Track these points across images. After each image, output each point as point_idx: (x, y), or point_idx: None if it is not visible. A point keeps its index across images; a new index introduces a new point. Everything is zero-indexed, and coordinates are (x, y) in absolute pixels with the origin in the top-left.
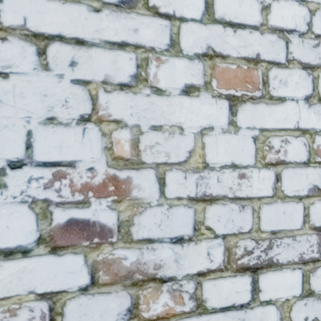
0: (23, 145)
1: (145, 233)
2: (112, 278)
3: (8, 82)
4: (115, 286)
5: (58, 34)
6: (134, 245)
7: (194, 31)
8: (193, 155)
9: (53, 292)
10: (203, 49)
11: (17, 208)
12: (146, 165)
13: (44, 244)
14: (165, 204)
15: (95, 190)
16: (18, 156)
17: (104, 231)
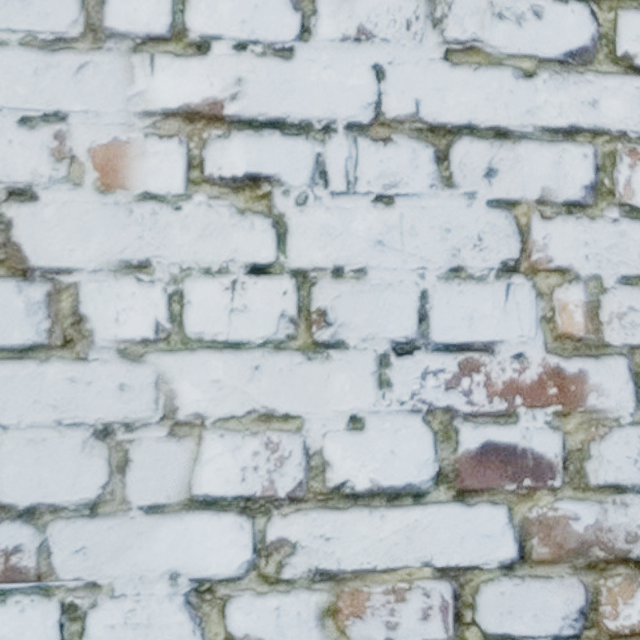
0: (415, 316)
1: (610, 474)
2: (553, 552)
3: (393, 211)
4: (558, 567)
5: (467, 124)
6: (590, 495)
7: None
8: None
9: (459, 568)
10: None
11: (405, 422)
12: (612, 350)
13: (445, 483)
14: None
15: (525, 393)
16: (407, 334)
17: (540, 468)
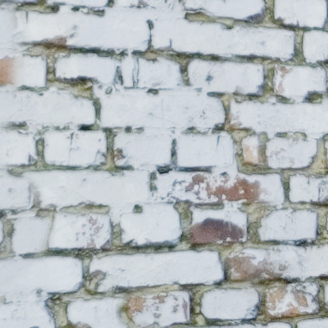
0: (169, 152)
1: (271, 235)
2: (241, 275)
3: (158, 97)
4: (244, 283)
5: (197, 52)
6: (261, 245)
7: (317, 39)
8: (315, 160)
9: (193, 284)
10: (325, 56)
11: (164, 208)
12: (272, 170)
13: (185, 240)
14: (289, 208)
15: (227, 193)
16: (165, 162)
17: (235, 232)
